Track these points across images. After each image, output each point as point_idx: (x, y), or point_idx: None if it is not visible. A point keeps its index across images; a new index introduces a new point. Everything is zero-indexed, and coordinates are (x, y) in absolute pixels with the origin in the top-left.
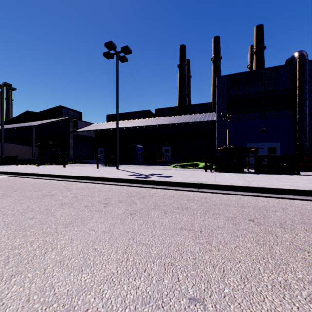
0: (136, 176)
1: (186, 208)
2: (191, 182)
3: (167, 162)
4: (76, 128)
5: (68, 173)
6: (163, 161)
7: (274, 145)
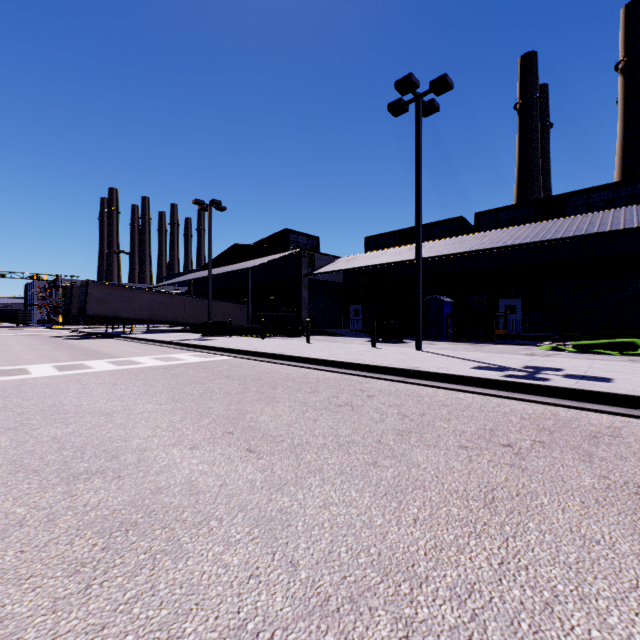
0: (501, 373)
1: None
2: None
3: (516, 335)
4: (313, 269)
5: (333, 356)
6: (504, 334)
7: None
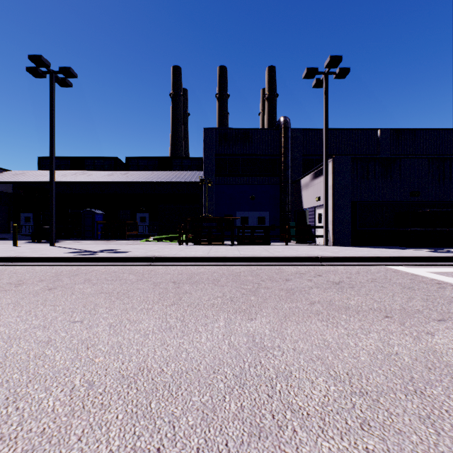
0: (78, 253)
1: (121, 280)
2: (145, 256)
3: (143, 235)
4: None
5: None
6: (136, 234)
7: (263, 215)
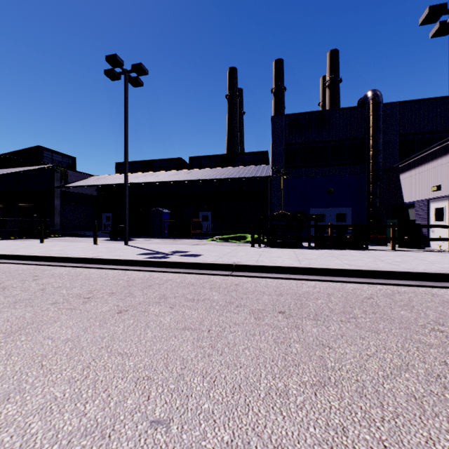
0: (149, 256)
1: (204, 300)
2: (223, 262)
3: (206, 233)
4: (66, 183)
5: (43, 252)
6: (199, 233)
7: (343, 211)
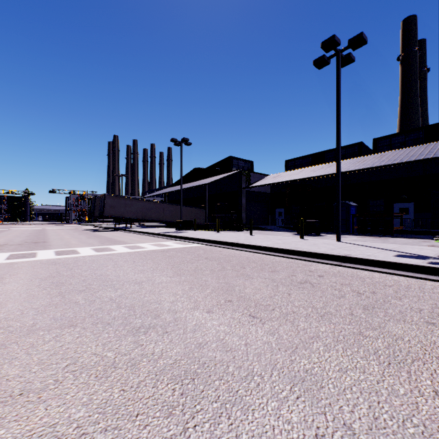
0: (424, 260)
1: None
2: None
3: (410, 231)
4: (249, 184)
5: (276, 245)
6: (400, 230)
7: None
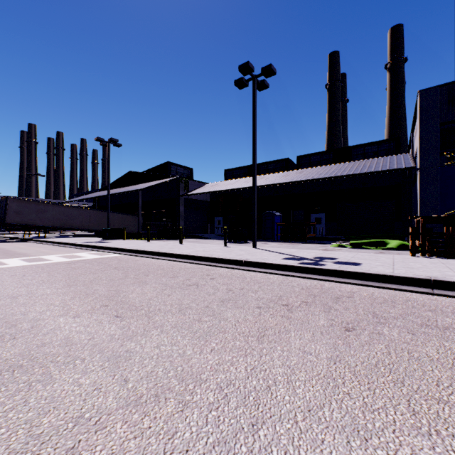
0: (298, 261)
1: (448, 329)
2: (412, 276)
3: (321, 237)
4: (187, 191)
5: (194, 252)
6: (313, 236)
7: None
